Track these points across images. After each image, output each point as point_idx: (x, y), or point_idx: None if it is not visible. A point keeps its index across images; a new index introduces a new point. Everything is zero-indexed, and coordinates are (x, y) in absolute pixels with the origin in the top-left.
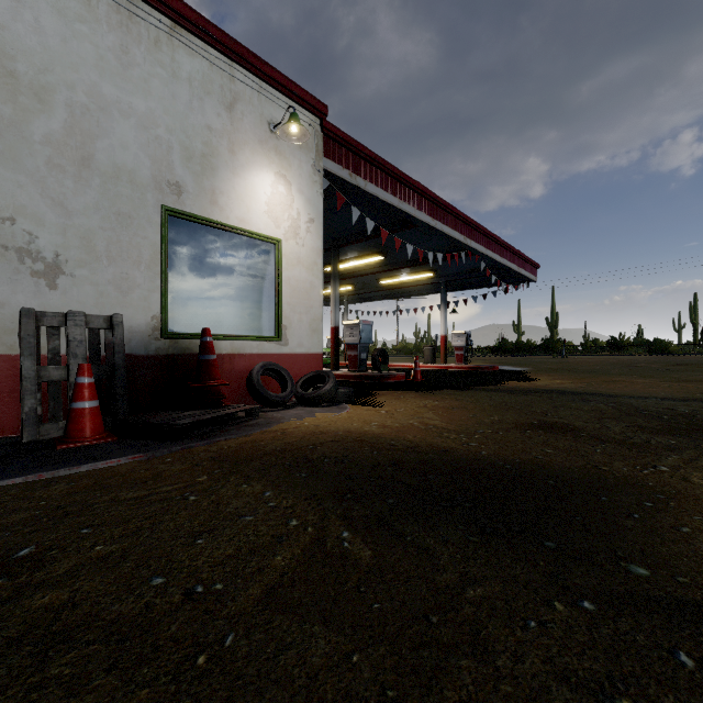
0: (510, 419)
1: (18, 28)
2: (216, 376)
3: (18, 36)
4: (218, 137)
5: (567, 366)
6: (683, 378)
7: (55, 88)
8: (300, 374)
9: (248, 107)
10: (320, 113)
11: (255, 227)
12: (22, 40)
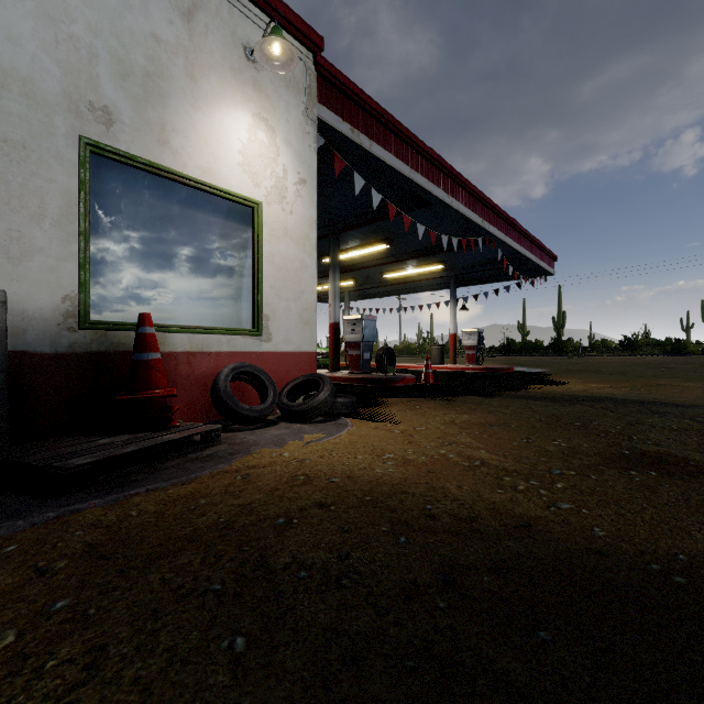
0: (583, 445)
1: None
2: (159, 383)
3: None
4: (169, 53)
5: (588, 367)
6: None
7: None
8: (287, 378)
9: (215, 20)
10: (313, 46)
11: (225, 183)
12: None
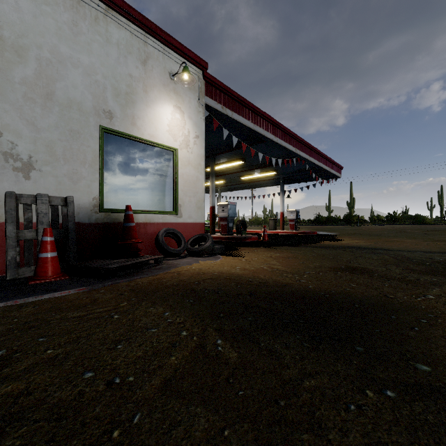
0: (326, 264)
1: (4, 7)
2: (135, 236)
3: (4, 13)
4: (136, 82)
5: (360, 231)
6: (436, 239)
7: (29, 47)
8: (190, 235)
9: (156, 62)
10: (202, 67)
11: (160, 141)
12: (7, 15)
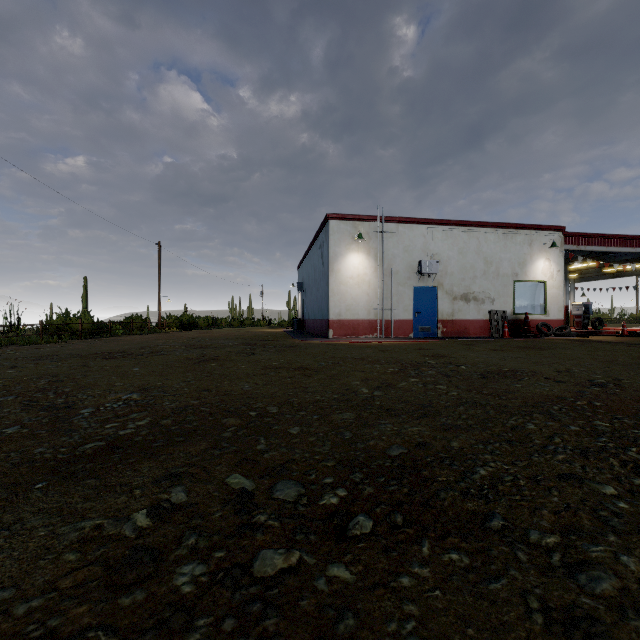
0: None
1: (488, 251)
2: (530, 325)
3: (488, 253)
4: (526, 255)
5: None
6: None
7: (493, 260)
8: (554, 327)
9: (535, 241)
10: (562, 230)
11: (537, 279)
12: (488, 253)
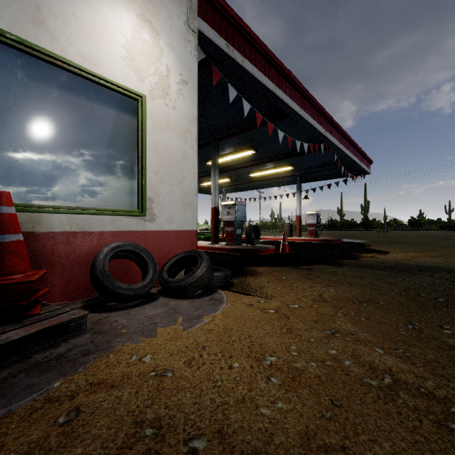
0: None
1: None
2: (16, 267)
3: None
4: None
5: (394, 239)
6: None
7: None
8: (170, 253)
9: None
10: None
11: (108, 73)
12: None
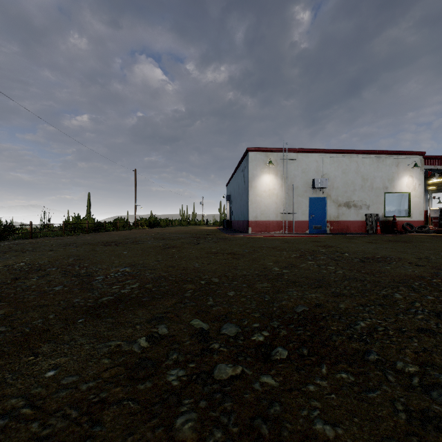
0: None
1: (364, 171)
2: (397, 225)
3: (364, 172)
4: (394, 174)
5: None
6: None
7: (368, 178)
8: (416, 226)
9: (401, 163)
10: (422, 154)
11: (403, 191)
12: (365, 172)
